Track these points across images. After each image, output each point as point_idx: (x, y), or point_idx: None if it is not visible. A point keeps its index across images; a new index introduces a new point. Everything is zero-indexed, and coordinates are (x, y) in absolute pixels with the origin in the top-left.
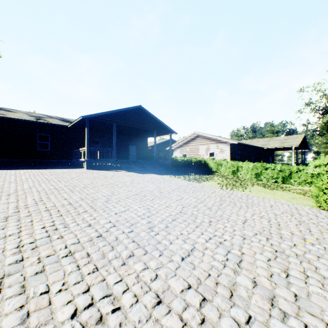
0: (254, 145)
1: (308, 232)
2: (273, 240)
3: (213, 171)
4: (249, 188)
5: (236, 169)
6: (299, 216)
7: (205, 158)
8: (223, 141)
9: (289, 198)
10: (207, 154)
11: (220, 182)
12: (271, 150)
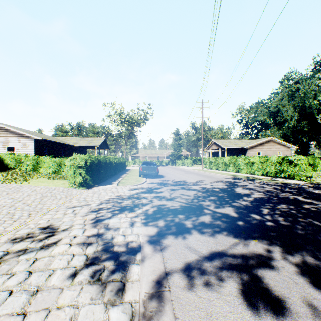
0: (67, 142)
1: (39, 201)
2: (0, 209)
3: (12, 167)
4: (32, 180)
5: (38, 165)
6: (48, 193)
7: (2, 152)
8: (26, 136)
9: (60, 184)
10: (6, 148)
11: (2, 178)
12: (85, 149)
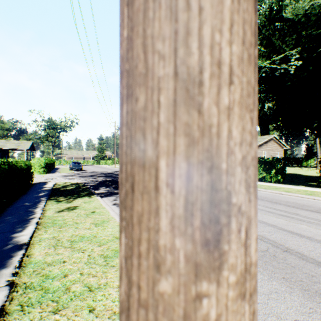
0: None
1: None
2: None
3: None
4: None
5: None
6: None
7: None
8: None
9: None
10: None
11: None
12: (8, 150)
